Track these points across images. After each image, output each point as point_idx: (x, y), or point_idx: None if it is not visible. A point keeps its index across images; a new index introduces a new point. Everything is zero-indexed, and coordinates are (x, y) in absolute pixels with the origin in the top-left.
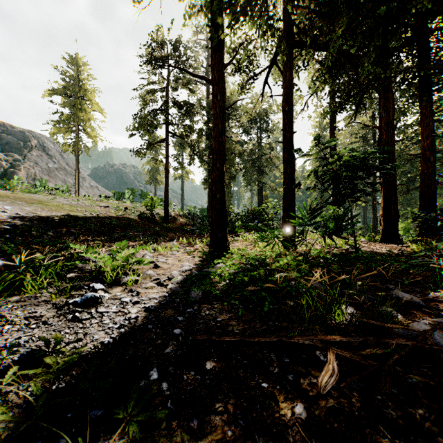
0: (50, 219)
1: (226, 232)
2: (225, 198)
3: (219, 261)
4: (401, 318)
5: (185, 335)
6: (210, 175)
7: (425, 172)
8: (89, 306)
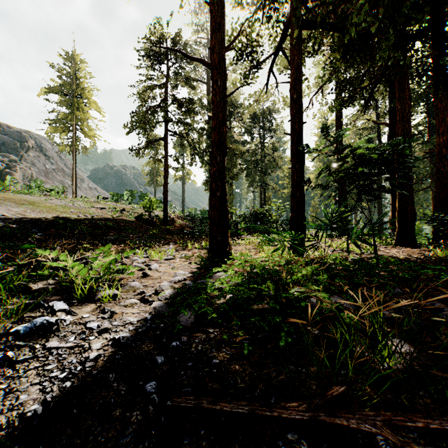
0: (40, 220)
1: (227, 235)
2: (226, 196)
3: (219, 269)
4: None
5: (158, 401)
6: None
7: (440, 170)
8: (38, 337)
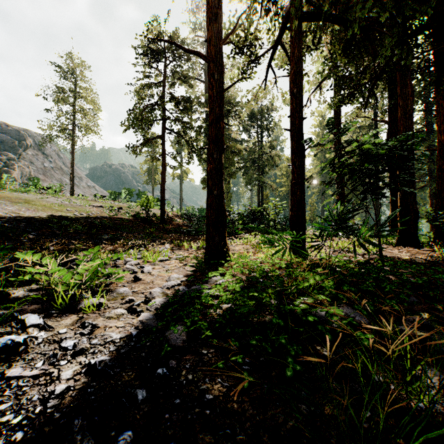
0: (34, 219)
1: (225, 235)
2: (223, 195)
3: (215, 274)
4: None
5: None
6: None
7: (442, 168)
8: None
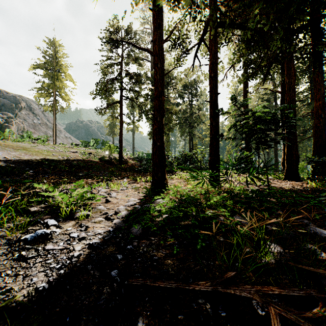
0: (31, 161)
1: (165, 173)
2: (164, 145)
3: (158, 197)
4: (325, 257)
5: (120, 280)
6: None
7: (317, 125)
8: (39, 242)
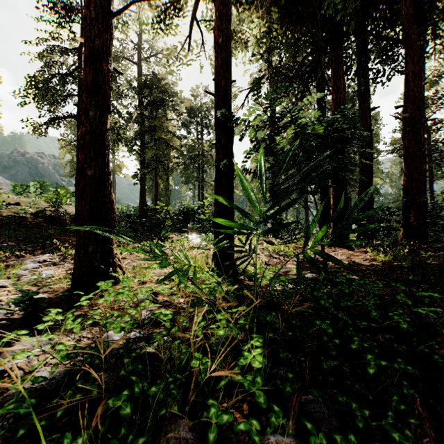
0: None
1: (110, 242)
2: (108, 178)
3: None
4: None
5: None
6: (141, 167)
7: (365, 169)
8: None
